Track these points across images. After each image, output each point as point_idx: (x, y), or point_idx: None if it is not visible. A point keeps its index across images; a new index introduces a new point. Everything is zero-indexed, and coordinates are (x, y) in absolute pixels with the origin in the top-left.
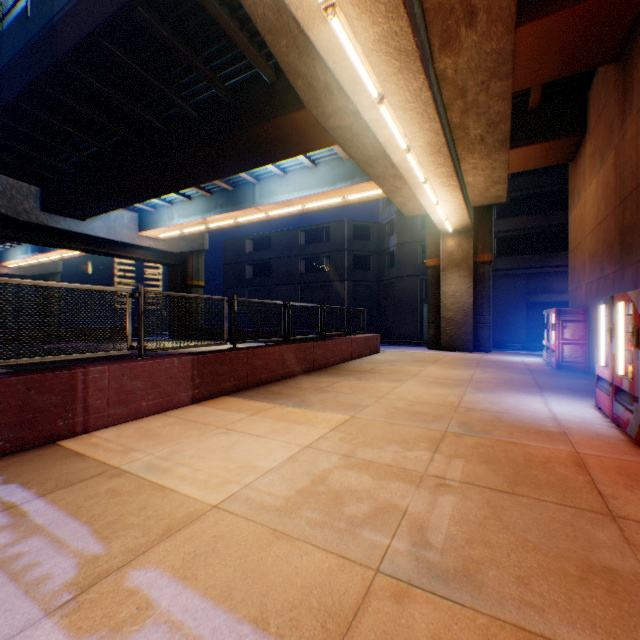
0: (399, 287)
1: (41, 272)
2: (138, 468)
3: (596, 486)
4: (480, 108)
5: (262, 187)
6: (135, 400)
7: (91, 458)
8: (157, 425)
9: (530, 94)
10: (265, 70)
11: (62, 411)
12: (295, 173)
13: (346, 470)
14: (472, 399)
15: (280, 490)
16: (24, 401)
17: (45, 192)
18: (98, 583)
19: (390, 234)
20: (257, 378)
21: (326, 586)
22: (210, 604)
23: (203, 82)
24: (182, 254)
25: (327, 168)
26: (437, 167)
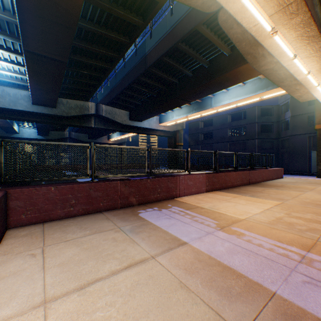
0: (292, 141)
1: (120, 142)
2: (207, 207)
3: None
4: None
5: (215, 98)
6: (190, 188)
7: (189, 203)
8: (200, 197)
9: None
10: (226, 51)
11: (174, 189)
12: (232, 89)
13: (289, 217)
14: None
15: (264, 219)
16: (167, 185)
17: (130, 113)
18: (224, 227)
19: (285, 111)
20: (226, 185)
21: (298, 240)
22: (261, 236)
23: (197, 62)
24: (173, 131)
25: (251, 84)
26: None
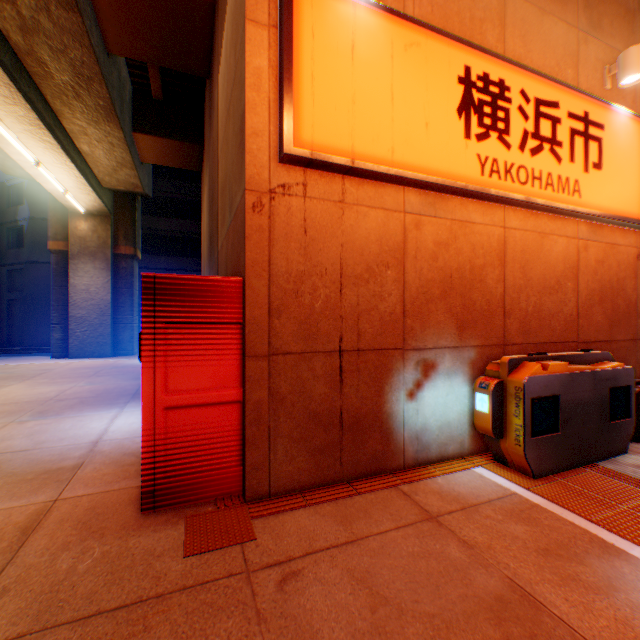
0: (34, 276)
1: None
2: None
3: (1, 576)
4: (53, 39)
5: None
6: None
7: None
8: None
9: (152, 79)
10: None
11: None
12: None
13: None
14: (4, 435)
15: None
16: None
17: None
18: None
19: (22, 203)
20: None
21: None
22: None
23: None
24: None
25: None
26: (6, 101)
